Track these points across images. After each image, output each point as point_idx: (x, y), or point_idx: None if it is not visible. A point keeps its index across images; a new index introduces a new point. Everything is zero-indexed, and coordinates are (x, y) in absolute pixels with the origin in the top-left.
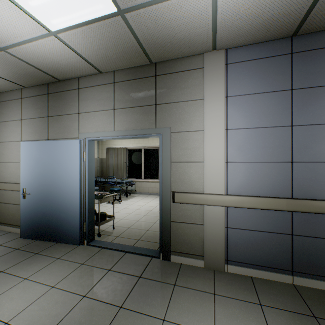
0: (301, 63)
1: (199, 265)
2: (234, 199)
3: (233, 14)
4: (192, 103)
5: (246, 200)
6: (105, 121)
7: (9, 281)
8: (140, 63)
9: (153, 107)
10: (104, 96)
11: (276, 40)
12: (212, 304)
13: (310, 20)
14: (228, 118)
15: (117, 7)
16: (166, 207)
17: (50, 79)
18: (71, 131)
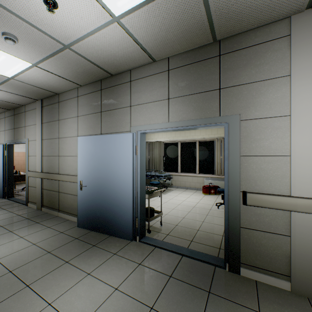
0: None
1: (282, 287)
2: None
3: None
4: (271, 82)
5: None
6: (159, 112)
7: (74, 274)
8: (201, 43)
9: (215, 92)
10: (157, 86)
11: None
12: None
13: None
14: None
15: None
16: (234, 209)
17: (104, 75)
18: (123, 124)
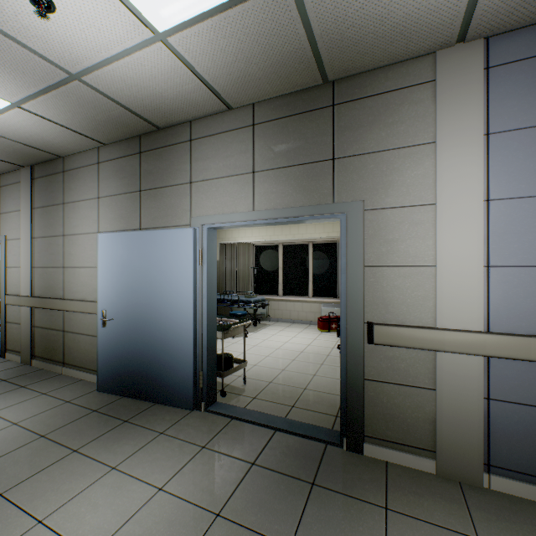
0: None
1: (425, 468)
2: (508, 342)
3: None
4: (409, 151)
5: None
6: (238, 194)
7: (88, 470)
8: (304, 83)
9: (327, 164)
10: (235, 150)
11: None
12: None
13: None
14: (491, 176)
15: None
16: (354, 352)
17: (144, 127)
18: (178, 213)
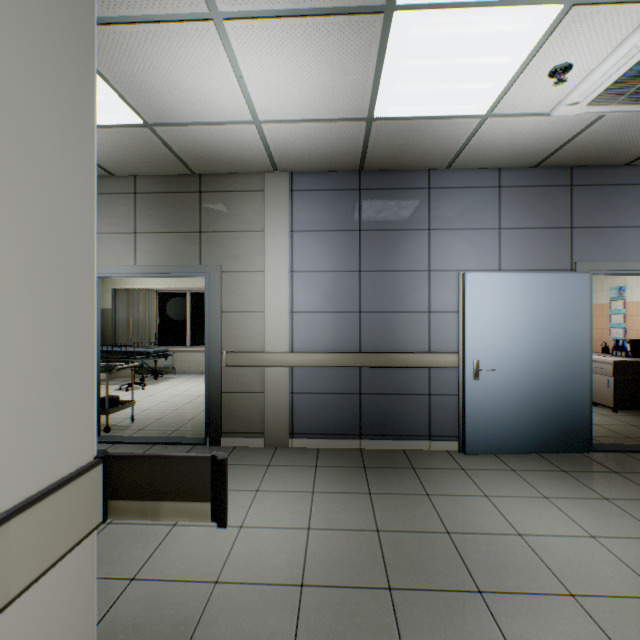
0: (369, 202)
1: (259, 445)
2: (300, 357)
3: (287, 146)
4: (250, 235)
5: (313, 358)
6: (121, 250)
7: None
8: (177, 172)
9: (196, 235)
10: (118, 211)
11: (345, 171)
12: (262, 473)
13: (369, 161)
14: (294, 257)
15: (143, 120)
16: (215, 373)
17: None
18: None
